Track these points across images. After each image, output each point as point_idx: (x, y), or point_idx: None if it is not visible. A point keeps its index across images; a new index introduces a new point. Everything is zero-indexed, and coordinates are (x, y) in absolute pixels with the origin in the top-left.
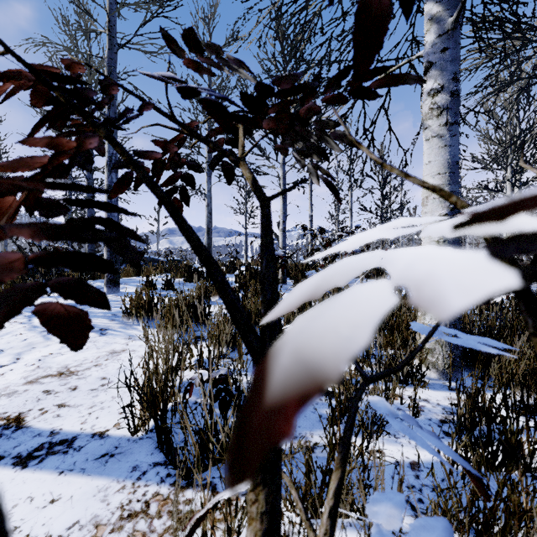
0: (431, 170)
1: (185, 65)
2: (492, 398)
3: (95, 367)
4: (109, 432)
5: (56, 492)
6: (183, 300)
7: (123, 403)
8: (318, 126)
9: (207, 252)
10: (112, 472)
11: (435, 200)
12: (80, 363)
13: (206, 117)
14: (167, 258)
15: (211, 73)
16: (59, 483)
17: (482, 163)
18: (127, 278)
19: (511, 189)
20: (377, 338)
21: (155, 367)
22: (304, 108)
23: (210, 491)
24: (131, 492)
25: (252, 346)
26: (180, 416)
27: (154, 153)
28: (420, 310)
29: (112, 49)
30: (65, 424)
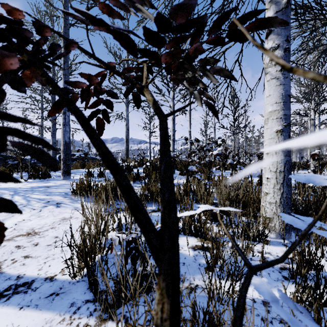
0: (271, 101)
1: (100, 10)
2: (315, 253)
3: (51, 229)
4: (57, 276)
5: (16, 324)
6: (109, 185)
7: (68, 255)
8: (201, 63)
9: (113, 159)
10: (56, 308)
11: (273, 120)
12: (41, 226)
13: None
14: None
15: (121, 17)
16: (18, 316)
17: (296, 98)
18: (76, 170)
19: (314, 114)
20: (237, 212)
21: (89, 231)
22: (193, 48)
23: (124, 322)
24: (68, 324)
25: (152, 244)
26: (101, 274)
27: (81, 83)
28: (263, 192)
29: (66, 27)
30: (27, 271)
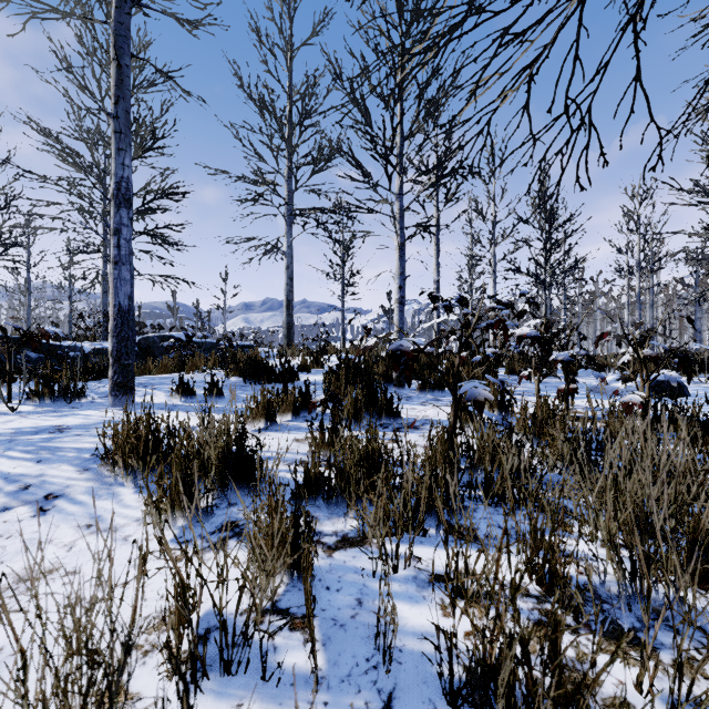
0: None
1: None
2: None
3: None
4: None
5: None
6: (210, 437)
7: None
8: None
9: None
10: None
11: None
12: None
13: (285, 139)
14: (229, 343)
15: None
16: None
17: None
18: (160, 377)
19: None
20: None
21: None
22: None
23: None
24: None
25: None
26: None
27: None
28: None
29: (122, 8)
30: None
